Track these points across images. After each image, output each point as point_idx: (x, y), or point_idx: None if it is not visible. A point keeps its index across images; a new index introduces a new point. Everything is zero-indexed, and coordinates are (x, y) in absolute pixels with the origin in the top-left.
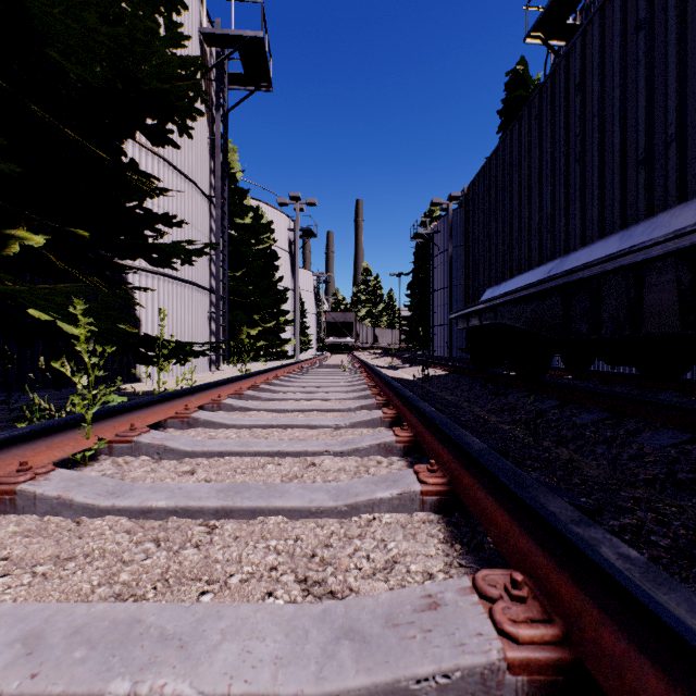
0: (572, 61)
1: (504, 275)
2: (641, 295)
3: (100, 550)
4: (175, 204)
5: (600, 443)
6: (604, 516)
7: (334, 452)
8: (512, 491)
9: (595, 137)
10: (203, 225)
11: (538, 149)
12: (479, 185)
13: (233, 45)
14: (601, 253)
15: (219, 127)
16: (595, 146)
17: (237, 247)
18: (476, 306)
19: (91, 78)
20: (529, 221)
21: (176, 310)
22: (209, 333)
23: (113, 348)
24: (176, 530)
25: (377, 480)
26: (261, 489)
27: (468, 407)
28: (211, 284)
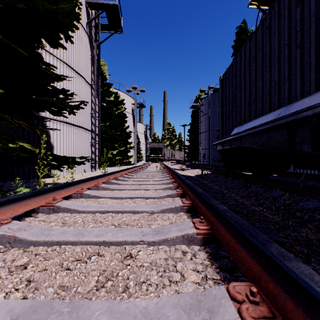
0: None
1: (245, 120)
2: None
3: None
4: (72, 87)
5: None
6: None
7: (147, 242)
8: None
9: (312, 29)
10: (88, 98)
11: (269, 46)
12: (229, 73)
13: (102, 9)
14: None
15: (95, 50)
16: (312, 34)
17: (106, 111)
18: (229, 137)
19: None
20: (262, 88)
21: (73, 140)
22: (91, 152)
23: None
24: None
25: (189, 303)
26: (61, 316)
27: (227, 193)
28: (92, 128)
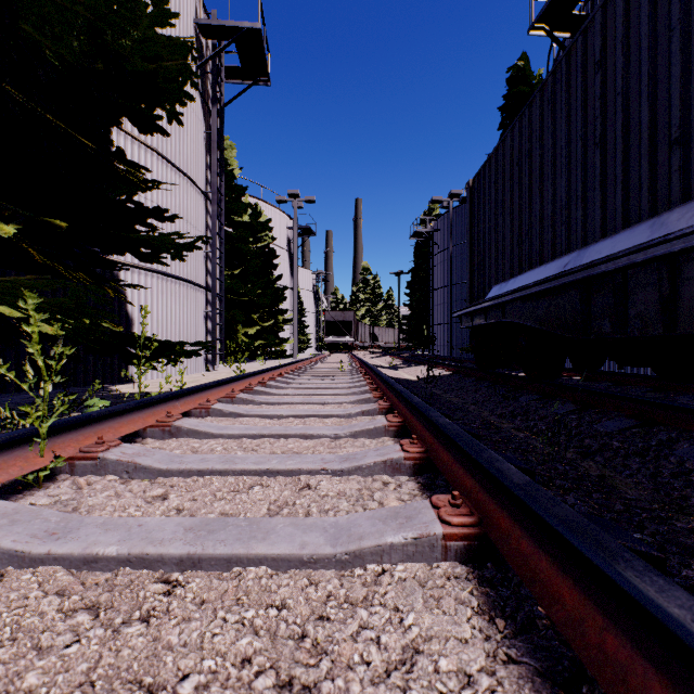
0: (591, 37)
1: (512, 271)
2: (676, 289)
3: (13, 627)
4: (169, 200)
5: (633, 456)
6: (669, 560)
7: (332, 471)
8: (590, 561)
9: (618, 117)
10: (199, 221)
11: (552, 135)
12: (484, 177)
13: (229, 36)
14: (628, 244)
15: (215, 121)
16: (618, 127)
17: (235, 245)
18: (482, 303)
19: (69, 55)
20: (540, 212)
21: (171, 308)
22: (205, 332)
23: (73, 349)
24: (126, 588)
25: (386, 514)
26: (241, 527)
27: (475, 411)
28: (207, 282)
